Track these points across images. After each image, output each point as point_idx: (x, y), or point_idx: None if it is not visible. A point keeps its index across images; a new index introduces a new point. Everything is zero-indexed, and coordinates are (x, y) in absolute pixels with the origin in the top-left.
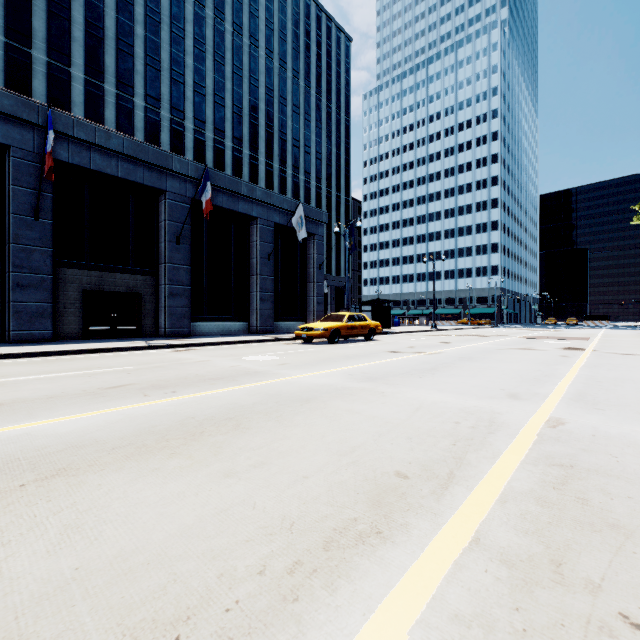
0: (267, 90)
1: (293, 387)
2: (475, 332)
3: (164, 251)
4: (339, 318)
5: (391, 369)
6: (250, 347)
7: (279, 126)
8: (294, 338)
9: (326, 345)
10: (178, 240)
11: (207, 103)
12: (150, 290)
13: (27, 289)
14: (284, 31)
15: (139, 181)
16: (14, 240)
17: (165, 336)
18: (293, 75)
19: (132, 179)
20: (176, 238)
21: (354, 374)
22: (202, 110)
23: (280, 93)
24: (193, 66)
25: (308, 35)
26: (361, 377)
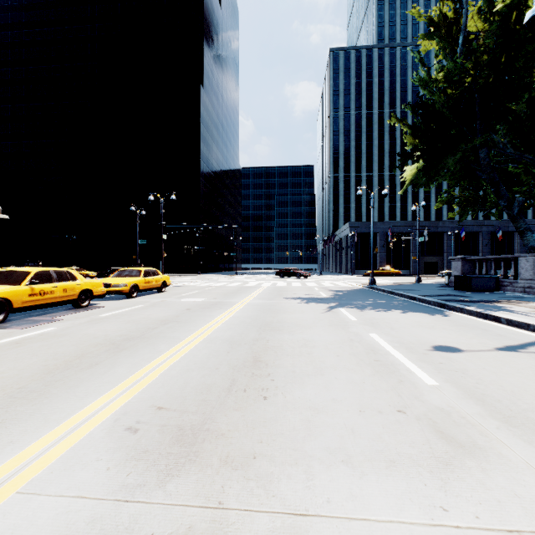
0: None
1: None
2: None
3: (481, 249)
4: None
5: None
6: None
7: None
8: None
9: None
10: (486, 245)
11: None
12: None
13: (450, 263)
14: None
15: (474, 231)
16: (447, 252)
17: None
18: None
19: (472, 231)
20: (485, 245)
21: None
22: None
23: None
24: None
25: None
26: None
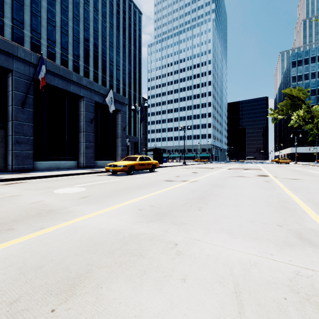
0: (94, 31)
1: (71, 241)
2: (205, 166)
3: (11, 112)
4: (134, 159)
5: (172, 199)
6: (71, 179)
7: (102, 52)
8: (106, 171)
9: (125, 176)
10: (23, 105)
11: (56, 31)
12: (0, 139)
13: None
14: (105, 0)
15: None
16: None
17: (12, 171)
18: (110, 26)
19: None
20: (21, 104)
21: (143, 208)
22: (53, 35)
23: (102, 34)
24: (47, 7)
25: (118, 6)
26: (149, 213)
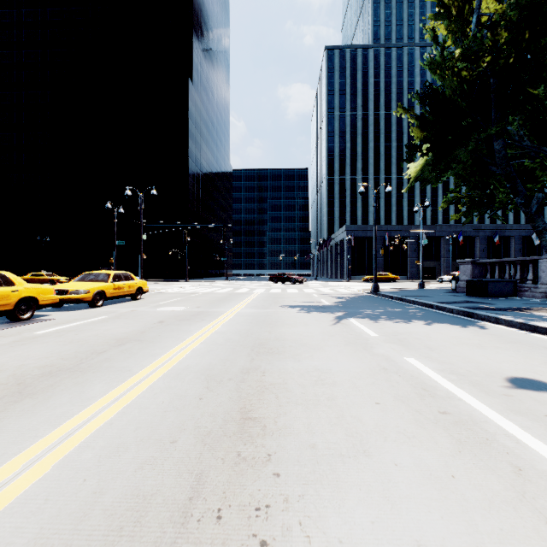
0: None
1: None
2: None
3: (478, 254)
4: None
5: None
6: None
7: None
8: None
9: None
10: (483, 250)
11: None
12: None
13: (447, 268)
14: None
15: (471, 235)
16: (445, 257)
17: None
18: None
19: (469, 235)
20: (482, 250)
21: None
22: None
23: None
24: None
25: None
26: None
